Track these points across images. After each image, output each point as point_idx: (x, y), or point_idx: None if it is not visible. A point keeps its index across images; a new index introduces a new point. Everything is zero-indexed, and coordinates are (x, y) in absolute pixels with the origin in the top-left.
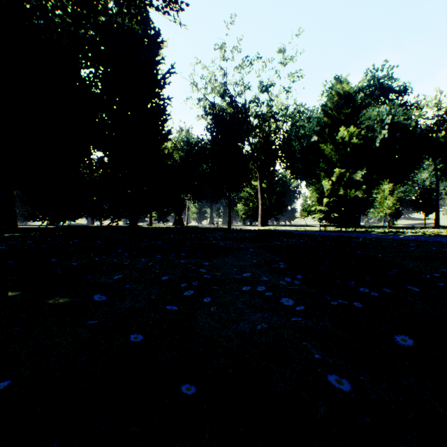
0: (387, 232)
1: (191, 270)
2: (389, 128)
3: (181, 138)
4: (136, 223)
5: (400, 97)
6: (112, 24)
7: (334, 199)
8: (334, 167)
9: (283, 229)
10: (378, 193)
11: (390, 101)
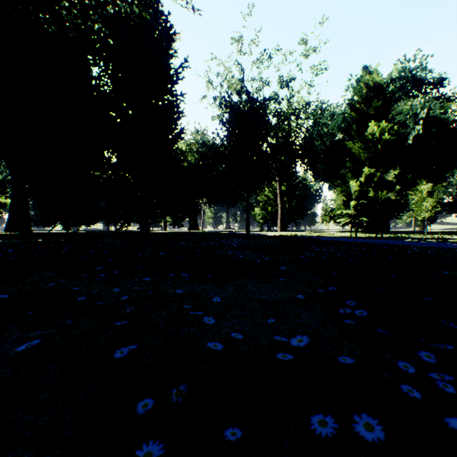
0: (431, 238)
1: (188, 315)
2: (423, 124)
3: (196, 140)
4: (147, 228)
5: (435, 89)
6: (120, 14)
7: (363, 202)
8: (362, 166)
9: (306, 235)
10: (414, 195)
11: (424, 94)
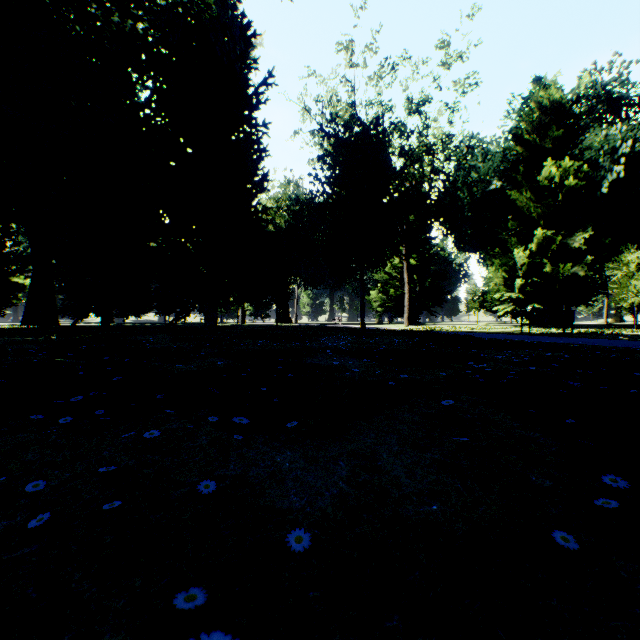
0: None
1: (190, 636)
2: (625, 163)
3: (287, 194)
4: (214, 319)
5: None
6: (174, 6)
7: (534, 280)
8: (533, 227)
9: (449, 330)
10: (616, 269)
11: (625, 120)
